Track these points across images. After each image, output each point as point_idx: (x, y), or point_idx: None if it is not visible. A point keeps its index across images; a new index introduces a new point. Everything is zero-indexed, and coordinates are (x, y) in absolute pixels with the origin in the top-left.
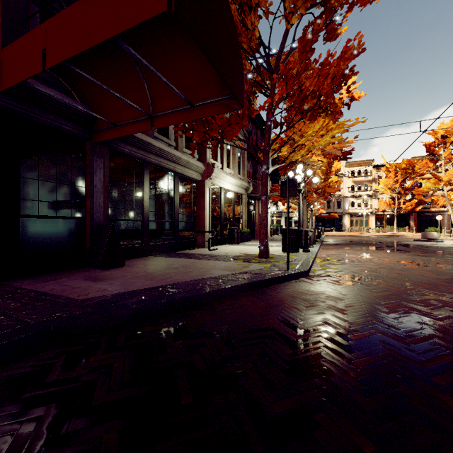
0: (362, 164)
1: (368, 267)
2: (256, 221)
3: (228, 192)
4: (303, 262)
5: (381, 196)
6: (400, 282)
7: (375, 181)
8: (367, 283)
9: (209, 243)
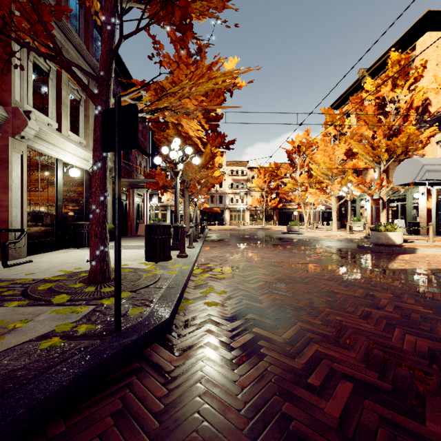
0: (240, 164)
1: (264, 281)
2: (130, 214)
3: (72, 169)
4: (169, 286)
5: (254, 194)
6: (327, 321)
7: (249, 181)
8: (282, 339)
9: (3, 254)
